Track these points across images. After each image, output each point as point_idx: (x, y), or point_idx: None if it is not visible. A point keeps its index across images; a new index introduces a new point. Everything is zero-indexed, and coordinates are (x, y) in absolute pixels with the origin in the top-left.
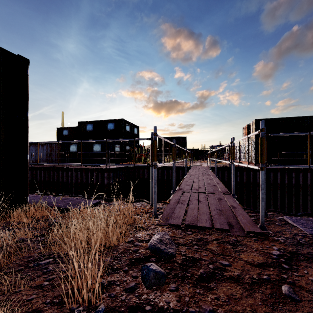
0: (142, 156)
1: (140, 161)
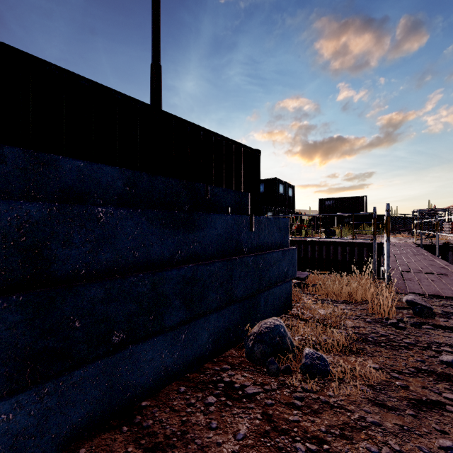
0: (303, 227)
1: (299, 234)
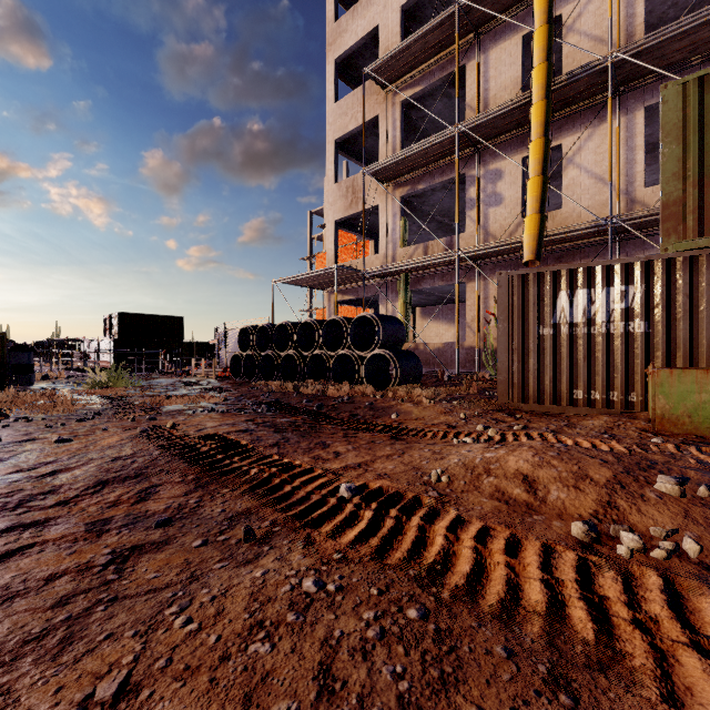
0: None
1: None
